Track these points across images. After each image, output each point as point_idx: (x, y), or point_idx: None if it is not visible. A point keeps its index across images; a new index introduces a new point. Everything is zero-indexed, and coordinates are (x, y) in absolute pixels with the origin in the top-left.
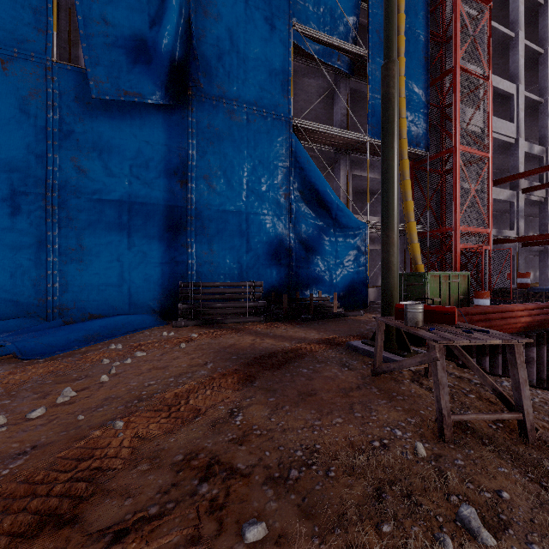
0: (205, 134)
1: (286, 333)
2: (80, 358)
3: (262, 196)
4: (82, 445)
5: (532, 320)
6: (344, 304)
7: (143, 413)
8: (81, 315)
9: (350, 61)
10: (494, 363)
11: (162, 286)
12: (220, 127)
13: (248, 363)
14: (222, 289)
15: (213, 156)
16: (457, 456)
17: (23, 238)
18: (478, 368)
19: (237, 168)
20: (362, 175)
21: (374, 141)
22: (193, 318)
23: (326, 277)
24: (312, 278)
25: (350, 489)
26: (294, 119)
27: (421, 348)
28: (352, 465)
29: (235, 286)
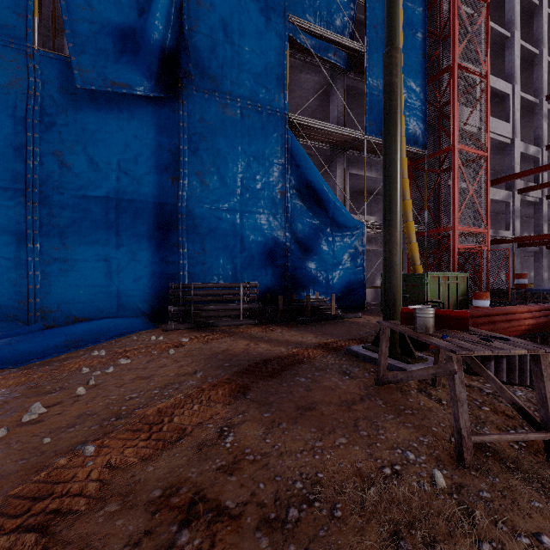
0: (197, 128)
1: (281, 337)
2: (57, 367)
3: (257, 194)
4: (42, 478)
5: (535, 322)
6: (341, 306)
7: (120, 434)
8: (65, 318)
9: (347, 56)
10: (498, 367)
11: (152, 287)
12: (212, 121)
13: (241, 371)
14: (215, 290)
15: (205, 152)
16: (481, 486)
17: (1, 236)
18: (494, 379)
19: (230, 164)
20: (359, 174)
21: (371, 139)
22: (184, 321)
23: (323, 278)
24: (309, 279)
25: (361, 535)
26: (290, 115)
27: (424, 353)
28: (361, 500)
29: (229, 287)
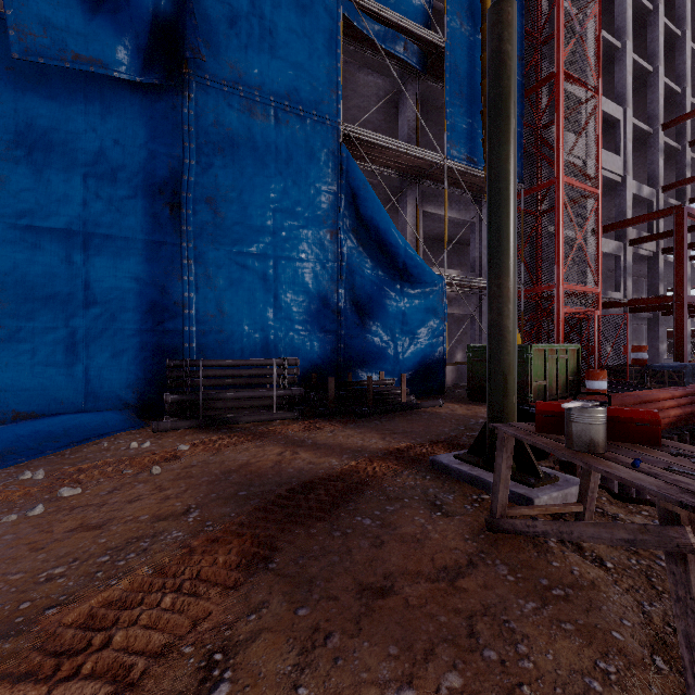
0: (210, 135)
1: (332, 439)
2: None
3: (298, 234)
4: None
5: (682, 412)
6: (414, 390)
7: None
8: None
9: (421, 53)
10: None
11: (141, 365)
12: (233, 126)
13: (264, 508)
14: (236, 370)
15: (223, 169)
16: None
17: None
18: None
19: (260, 190)
20: (436, 213)
21: (454, 165)
22: (188, 416)
23: (389, 351)
24: (370, 353)
25: None
26: (345, 125)
27: (544, 463)
28: None
29: (256, 365)
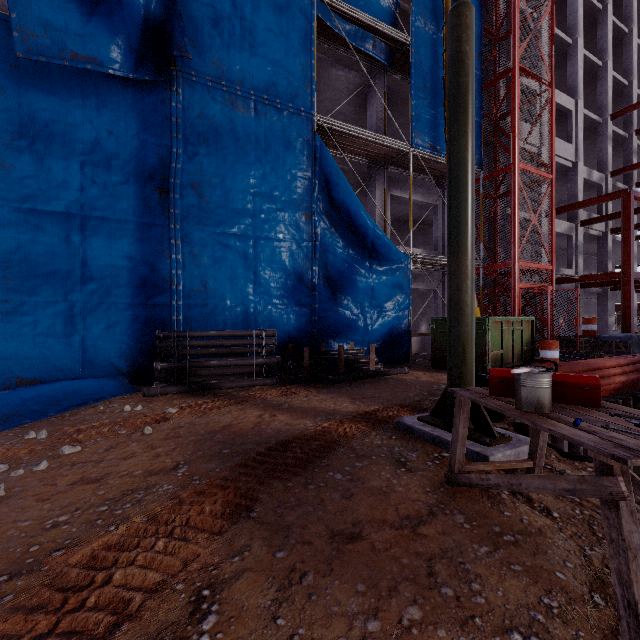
0: (196, 126)
1: (307, 403)
2: None
3: (276, 216)
4: None
5: (627, 379)
6: (382, 359)
7: None
8: (4, 380)
9: (388, 50)
10: None
11: (132, 336)
12: (217, 118)
13: (246, 464)
14: (219, 340)
15: (207, 157)
16: None
17: None
18: None
19: (241, 176)
20: (402, 196)
21: (418, 153)
22: (176, 382)
23: (359, 323)
24: (342, 325)
25: None
26: (318, 116)
27: (499, 425)
28: None
29: (238, 335)
